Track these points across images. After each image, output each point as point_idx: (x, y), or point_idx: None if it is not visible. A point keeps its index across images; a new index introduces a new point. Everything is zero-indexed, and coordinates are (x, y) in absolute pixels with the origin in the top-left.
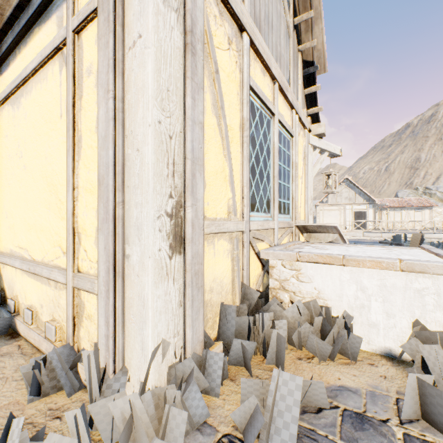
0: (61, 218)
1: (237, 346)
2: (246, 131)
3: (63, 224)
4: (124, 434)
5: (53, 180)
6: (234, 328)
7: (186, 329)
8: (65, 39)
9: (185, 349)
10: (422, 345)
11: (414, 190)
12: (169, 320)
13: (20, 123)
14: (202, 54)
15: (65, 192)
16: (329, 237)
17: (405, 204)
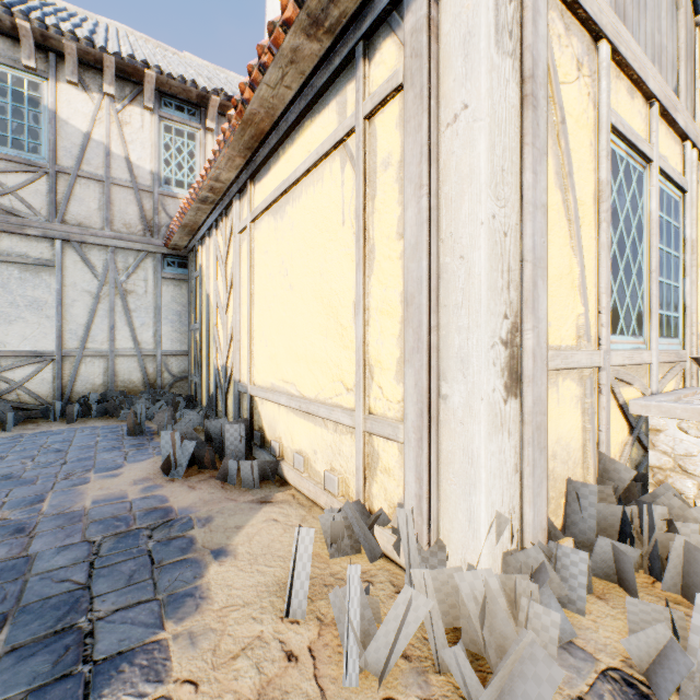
0: (343, 347)
1: (605, 549)
2: (605, 201)
3: (346, 354)
4: (481, 614)
5: (331, 301)
6: (595, 520)
7: (523, 506)
8: (352, 130)
9: (521, 535)
10: None
11: None
12: (504, 488)
13: (284, 236)
14: (545, 103)
15: (349, 316)
16: None
17: None
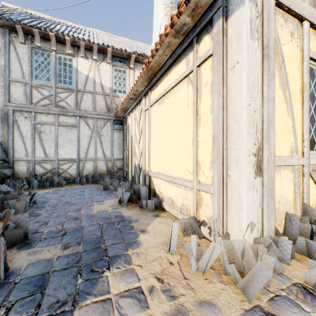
0: (188, 156)
1: (301, 241)
2: (306, 92)
3: (189, 159)
4: (241, 254)
5: (183, 138)
6: (298, 230)
7: (263, 221)
8: (191, 71)
9: (262, 232)
10: None
11: None
12: (254, 212)
13: (163, 112)
14: (273, 56)
15: (190, 144)
16: None
17: None
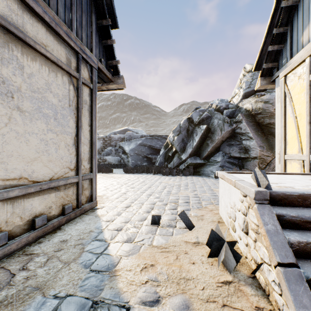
0: None
1: None
2: (306, 108)
3: None
4: None
5: None
6: None
7: None
8: None
9: None
10: None
11: None
12: None
13: None
14: (283, 104)
15: None
16: None
17: None
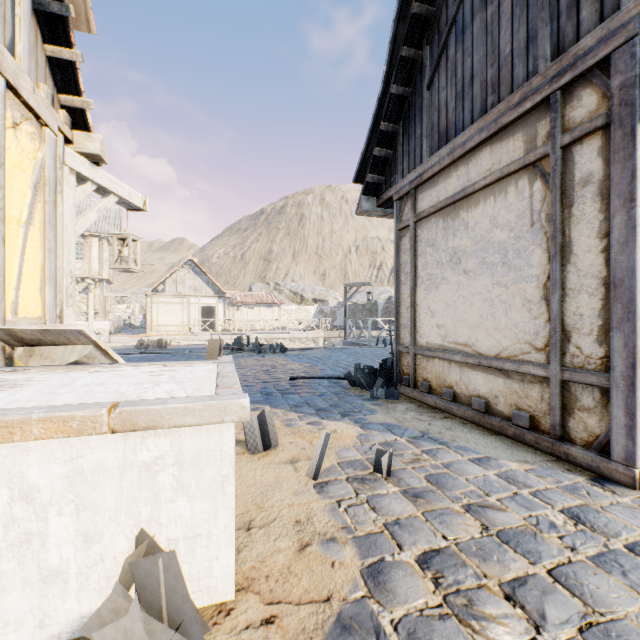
0: None
1: None
2: None
3: None
4: None
5: None
6: None
7: None
8: None
9: None
10: (101, 631)
11: (267, 284)
12: None
13: None
14: None
15: None
16: (73, 353)
17: (258, 300)
